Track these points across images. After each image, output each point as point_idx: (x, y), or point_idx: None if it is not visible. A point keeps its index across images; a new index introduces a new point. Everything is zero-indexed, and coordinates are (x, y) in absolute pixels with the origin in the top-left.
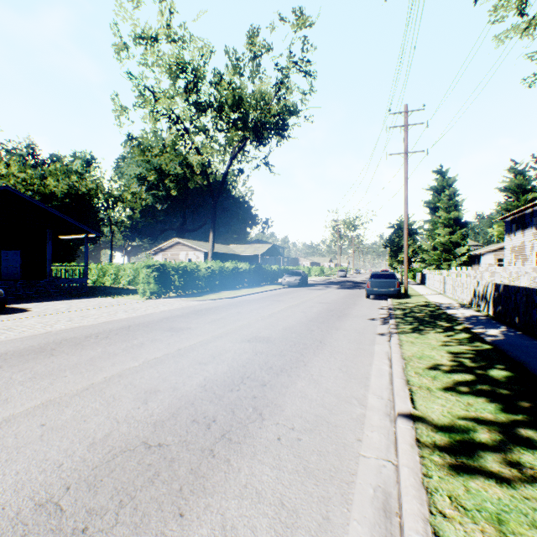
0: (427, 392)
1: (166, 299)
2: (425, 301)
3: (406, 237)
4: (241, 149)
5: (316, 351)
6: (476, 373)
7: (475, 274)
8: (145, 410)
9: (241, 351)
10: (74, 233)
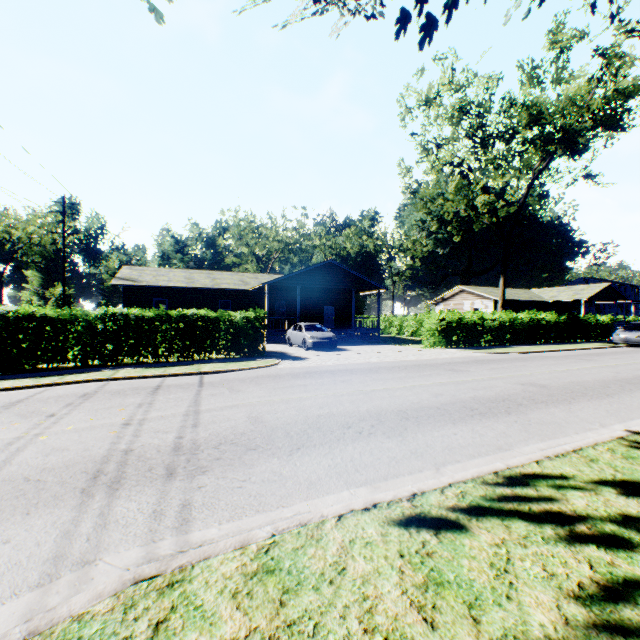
0: None
1: (447, 350)
2: None
3: None
4: (542, 170)
5: (592, 399)
6: None
7: None
8: (435, 399)
9: (510, 388)
10: (369, 290)
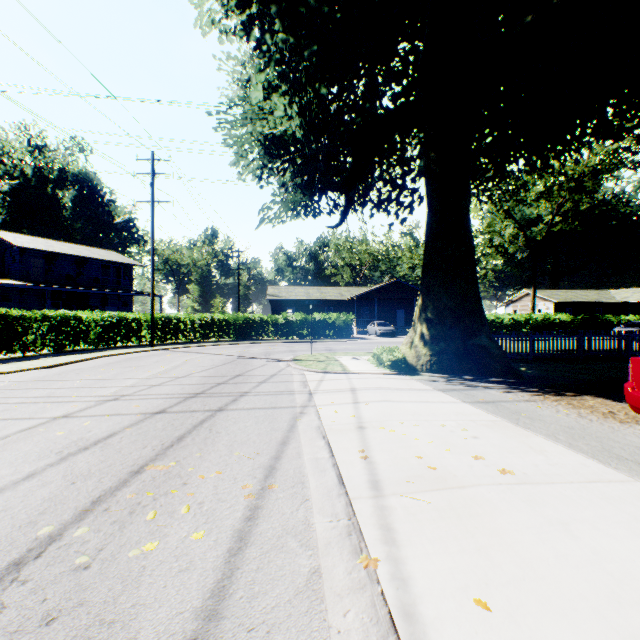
0: None
1: None
2: None
3: None
4: (562, 205)
5: None
6: None
7: None
8: None
9: None
10: None
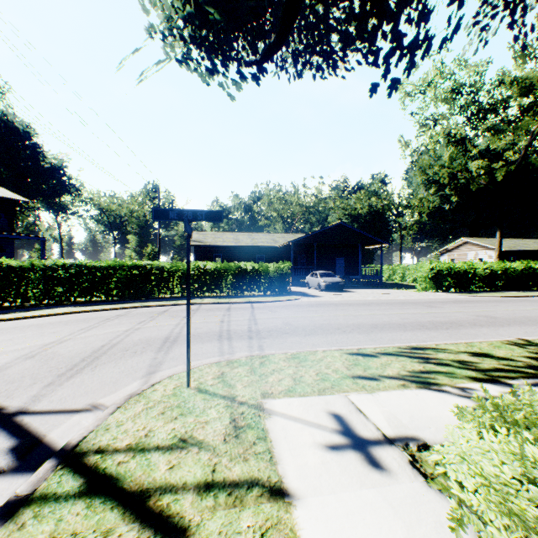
0: None
1: (436, 293)
2: None
3: None
4: None
5: (524, 326)
6: None
7: None
8: (401, 320)
9: (464, 317)
10: (373, 245)
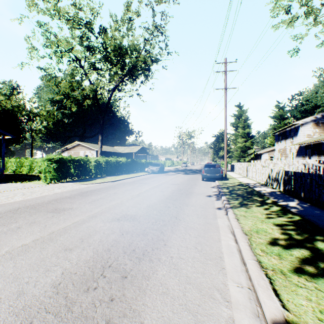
0: (284, 277)
1: (62, 184)
2: (239, 182)
3: (226, 141)
4: (120, 83)
5: (174, 228)
6: (308, 248)
7: (265, 165)
8: None
9: (109, 231)
10: None
